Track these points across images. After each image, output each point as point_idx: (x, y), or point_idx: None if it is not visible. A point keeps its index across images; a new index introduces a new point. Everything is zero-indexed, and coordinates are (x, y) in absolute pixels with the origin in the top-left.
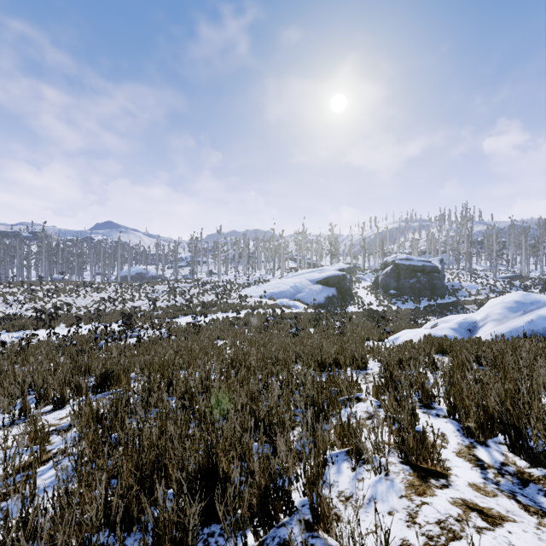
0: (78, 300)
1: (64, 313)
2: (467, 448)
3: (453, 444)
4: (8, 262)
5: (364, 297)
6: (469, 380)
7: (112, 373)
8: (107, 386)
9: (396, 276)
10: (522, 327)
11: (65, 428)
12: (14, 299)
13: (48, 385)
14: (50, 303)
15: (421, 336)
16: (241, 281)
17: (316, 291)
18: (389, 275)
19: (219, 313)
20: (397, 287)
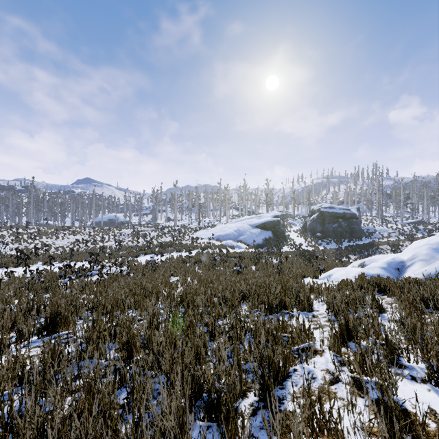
0: (56, 241)
1: (43, 252)
2: None
3: None
4: (4, 210)
5: (295, 239)
6: None
7: (59, 315)
8: (53, 328)
9: (321, 222)
10: None
11: None
12: None
13: None
14: (33, 244)
15: (354, 274)
16: (194, 225)
17: (255, 234)
18: (315, 220)
19: (174, 252)
20: (322, 230)
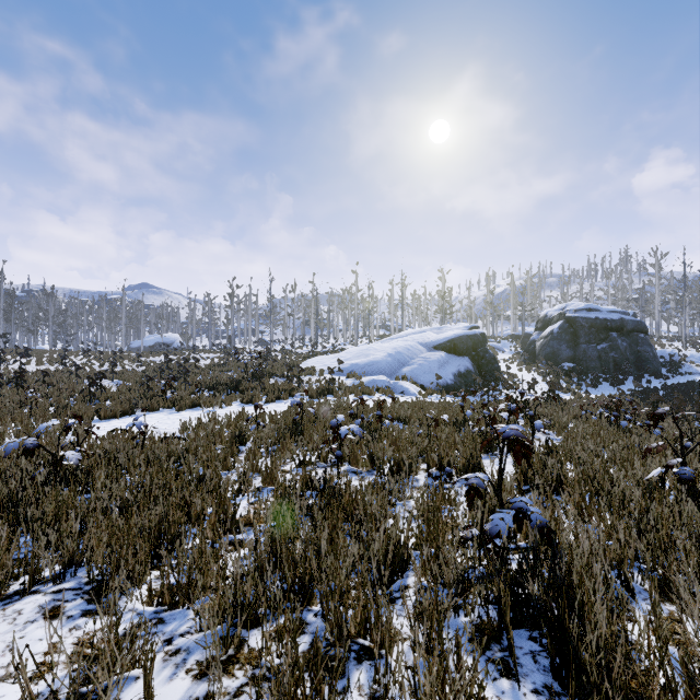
0: None
1: None
2: None
3: None
4: None
5: (518, 374)
6: None
7: None
8: None
9: (570, 339)
10: None
11: None
12: None
13: None
14: None
15: None
16: (305, 350)
17: (436, 362)
18: (557, 337)
19: (236, 404)
20: (574, 357)
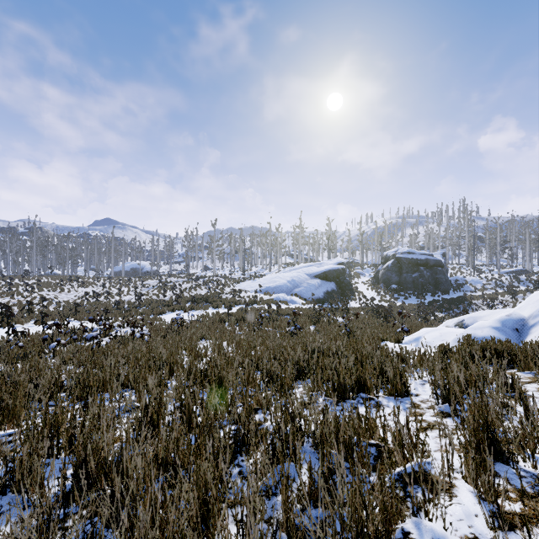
0: (60, 295)
1: (39, 309)
2: None
3: None
4: (0, 257)
5: (365, 292)
6: None
7: (2, 403)
8: None
9: (397, 271)
10: None
11: None
12: None
13: None
14: (29, 298)
15: (456, 337)
16: (237, 275)
17: (314, 285)
18: (390, 269)
19: (210, 309)
20: (399, 281)
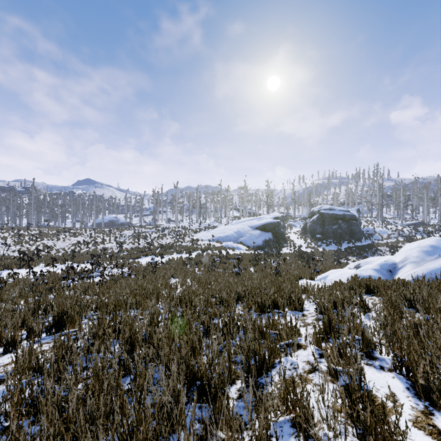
0: (58, 243)
1: (45, 254)
2: (423, 414)
3: (406, 408)
4: (4, 211)
5: (295, 240)
6: (422, 338)
7: (66, 314)
8: (60, 326)
9: (321, 223)
10: (439, 269)
11: (4, 378)
12: (2, 242)
13: (1, 327)
14: (35, 245)
15: (348, 276)
16: (194, 227)
17: (255, 235)
18: (315, 222)
19: (175, 254)
20: (322, 232)
